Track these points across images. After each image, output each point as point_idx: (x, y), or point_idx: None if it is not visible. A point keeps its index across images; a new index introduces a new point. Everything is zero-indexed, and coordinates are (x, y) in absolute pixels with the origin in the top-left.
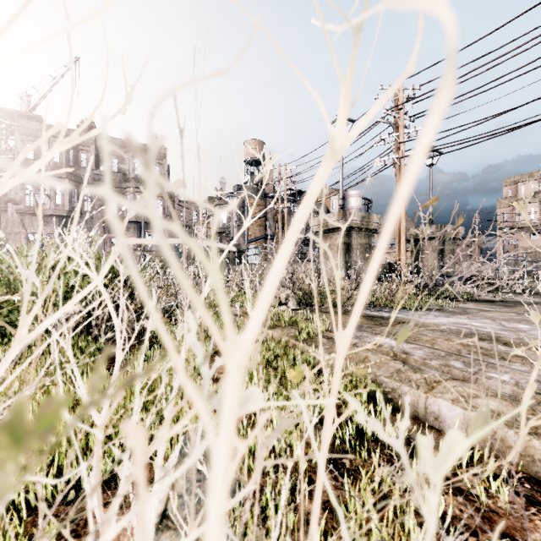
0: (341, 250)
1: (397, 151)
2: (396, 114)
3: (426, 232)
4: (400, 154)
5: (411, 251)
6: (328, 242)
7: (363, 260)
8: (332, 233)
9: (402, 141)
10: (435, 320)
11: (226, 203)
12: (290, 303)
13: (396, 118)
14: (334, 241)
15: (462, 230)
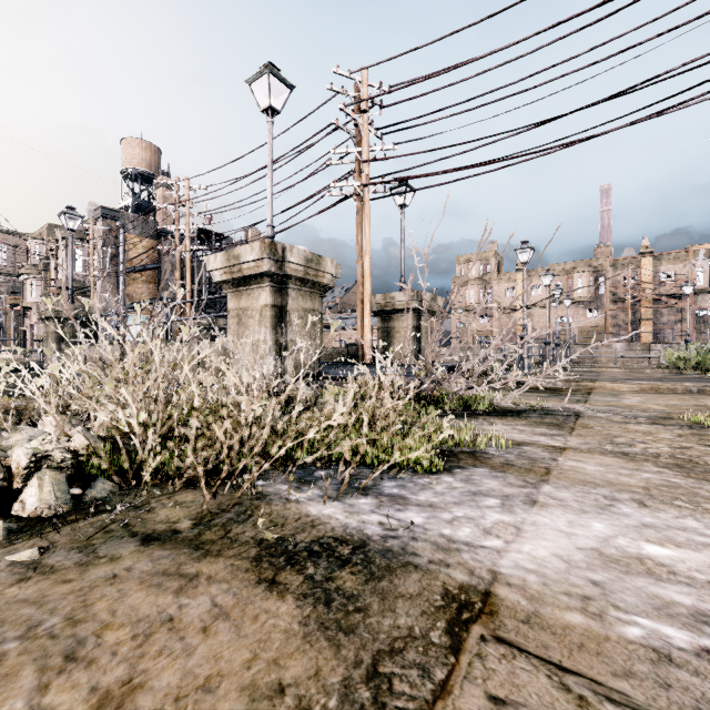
0: (268, 319)
1: (359, 178)
2: (359, 118)
3: (425, 284)
4: (364, 179)
5: (378, 328)
6: (243, 303)
7: (308, 340)
8: (251, 286)
9: (367, 159)
10: (538, 547)
11: (83, 237)
12: (27, 493)
13: (359, 124)
14: (254, 301)
15: (441, 301)
